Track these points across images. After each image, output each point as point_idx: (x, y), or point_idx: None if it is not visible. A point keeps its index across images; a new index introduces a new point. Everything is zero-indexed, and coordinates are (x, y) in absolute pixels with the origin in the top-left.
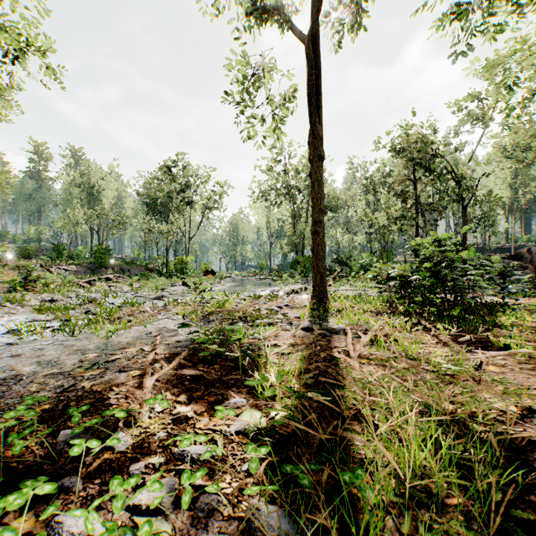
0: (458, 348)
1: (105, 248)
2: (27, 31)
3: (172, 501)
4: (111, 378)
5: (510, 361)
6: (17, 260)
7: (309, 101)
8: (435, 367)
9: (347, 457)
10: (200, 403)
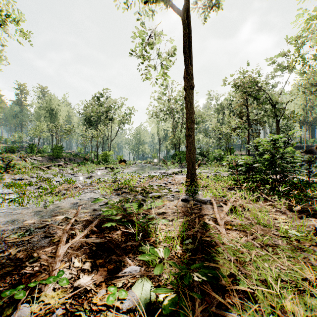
0: (294, 216)
1: (60, 146)
2: (7, 10)
3: None
4: (36, 243)
5: None
6: (5, 153)
7: (185, 50)
8: (283, 233)
9: None
10: (100, 271)
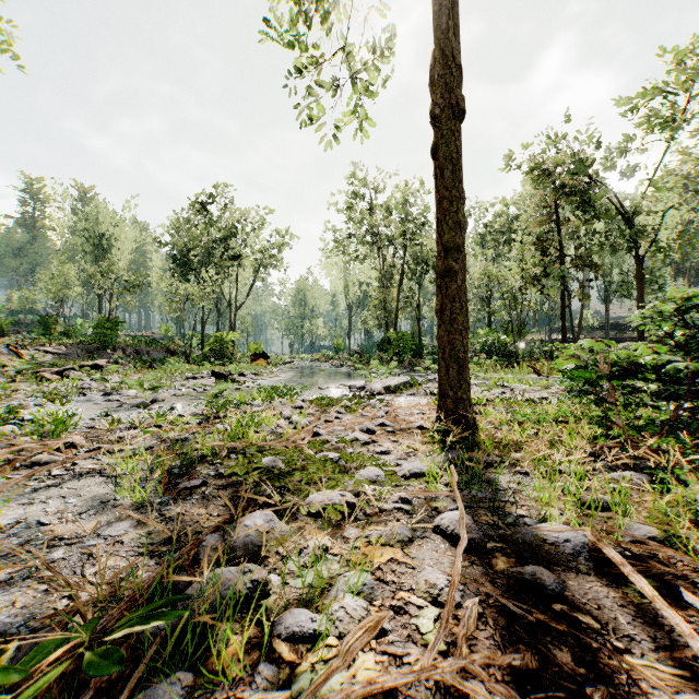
0: None
1: (112, 321)
2: None
3: None
4: None
5: None
6: None
7: None
8: None
9: None
10: None
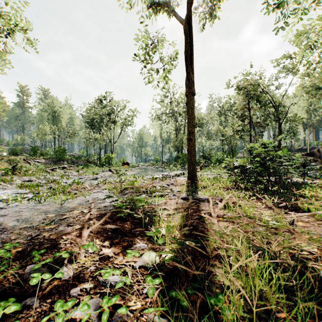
0: (278, 211)
1: (63, 149)
2: (14, 17)
3: (97, 315)
4: (62, 230)
5: (311, 219)
6: (9, 156)
7: (186, 59)
8: (265, 223)
9: (211, 284)
10: (117, 247)
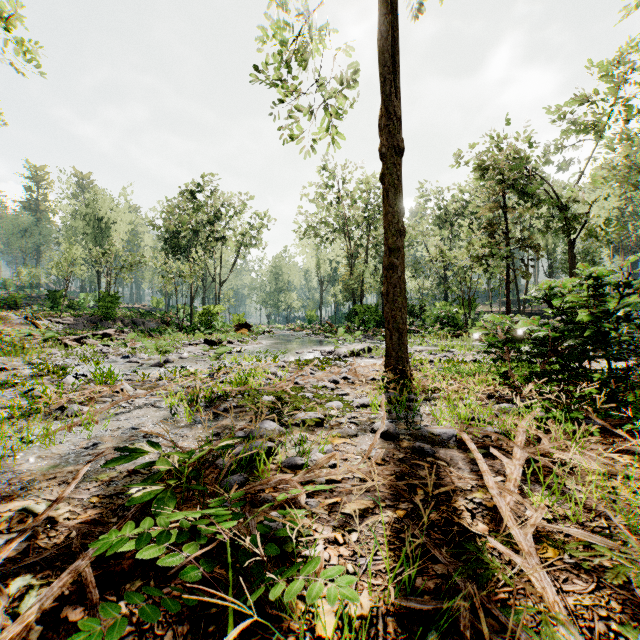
0: None
1: (113, 295)
2: None
3: None
4: None
5: None
6: None
7: (381, 59)
8: None
9: None
10: None
